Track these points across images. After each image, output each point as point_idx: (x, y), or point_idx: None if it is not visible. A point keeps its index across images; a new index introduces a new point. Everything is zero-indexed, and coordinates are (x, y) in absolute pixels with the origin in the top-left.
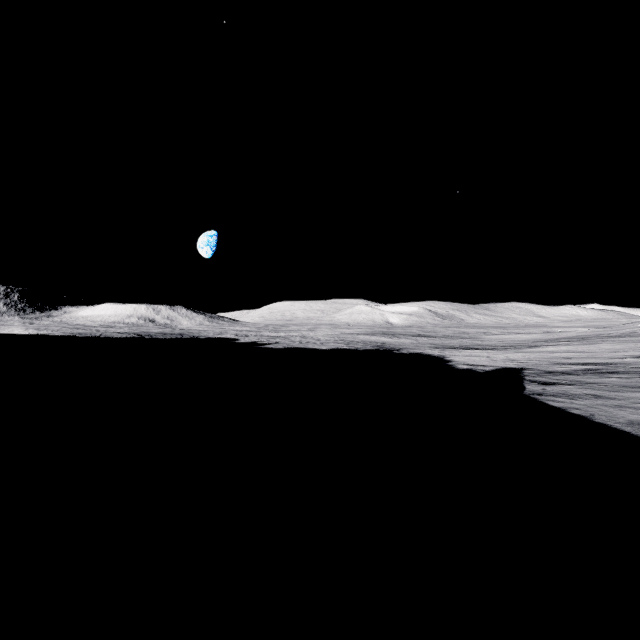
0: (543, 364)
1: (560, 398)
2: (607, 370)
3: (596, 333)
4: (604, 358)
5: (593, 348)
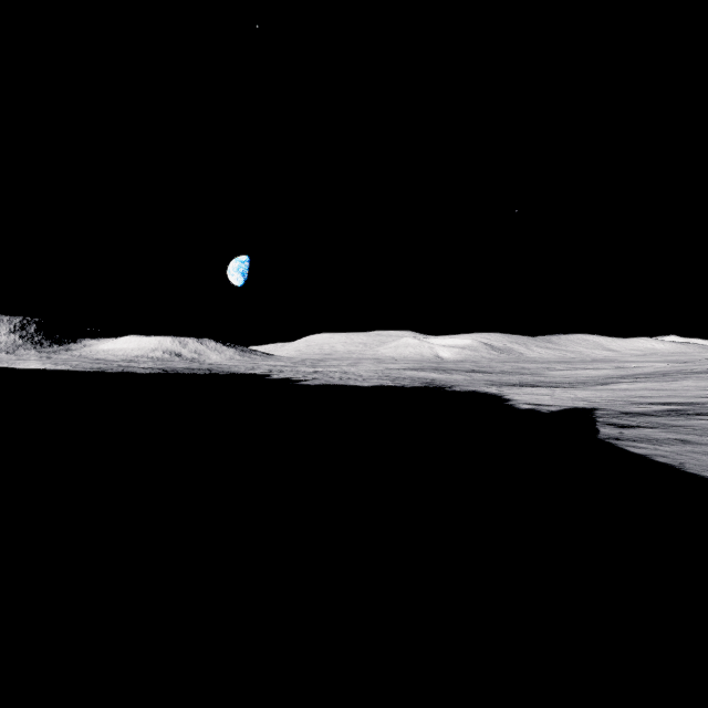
0: (618, 404)
1: (641, 443)
2: (694, 411)
3: (677, 368)
4: (689, 397)
5: (675, 385)
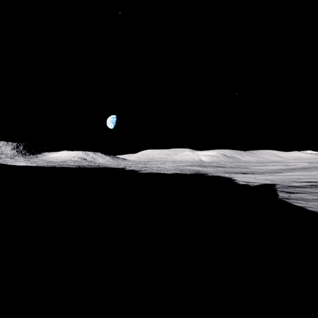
0: (286, 182)
1: (299, 201)
2: None
3: (313, 165)
4: None
5: (313, 173)
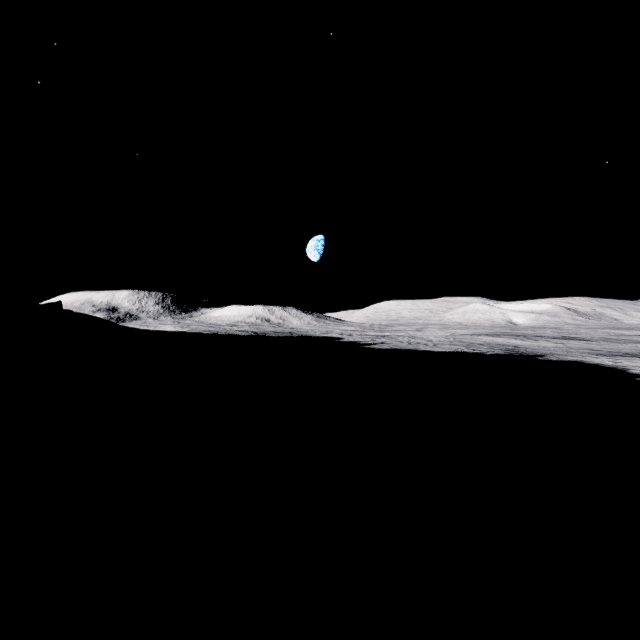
0: None
1: None
2: None
3: None
4: None
5: None
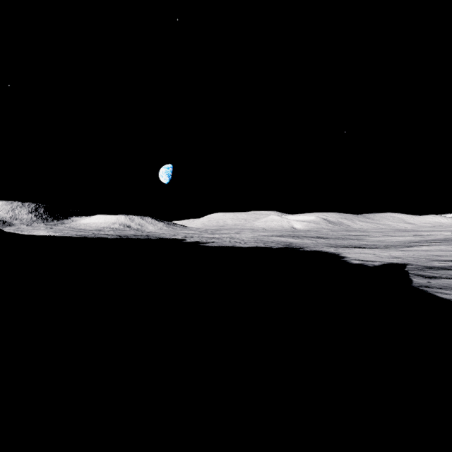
0: (422, 260)
1: (446, 290)
2: None
3: None
4: None
5: None
